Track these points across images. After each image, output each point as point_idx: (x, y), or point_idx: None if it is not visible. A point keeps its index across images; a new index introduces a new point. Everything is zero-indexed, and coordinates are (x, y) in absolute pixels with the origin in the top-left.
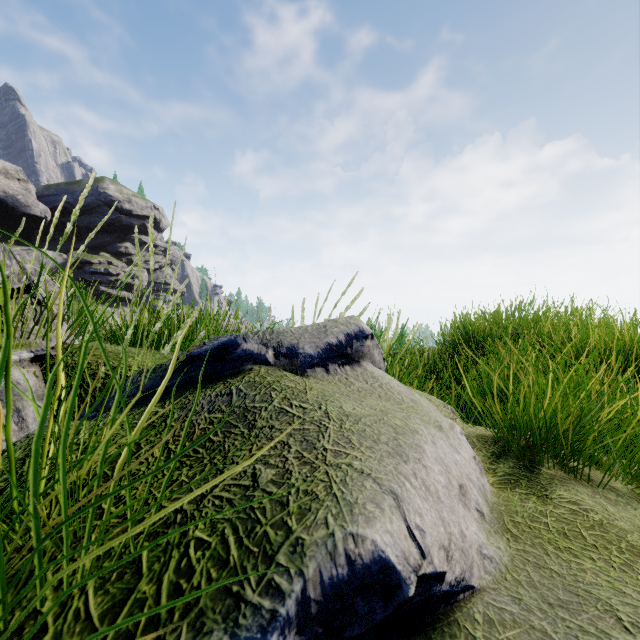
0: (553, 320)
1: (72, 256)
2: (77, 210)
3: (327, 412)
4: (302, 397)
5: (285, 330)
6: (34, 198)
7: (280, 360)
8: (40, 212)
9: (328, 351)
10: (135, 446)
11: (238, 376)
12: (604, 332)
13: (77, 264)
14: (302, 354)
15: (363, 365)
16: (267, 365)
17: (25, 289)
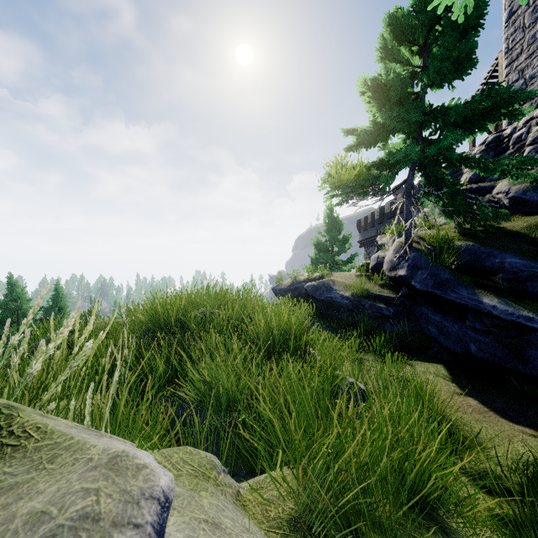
0: (238, 302)
1: None
2: None
3: None
4: None
5: None
6: None
7: None
8: None
9: None
10: None
11: None
12: (276, 314)
13: None
14: None
15: None
16: None
17: None
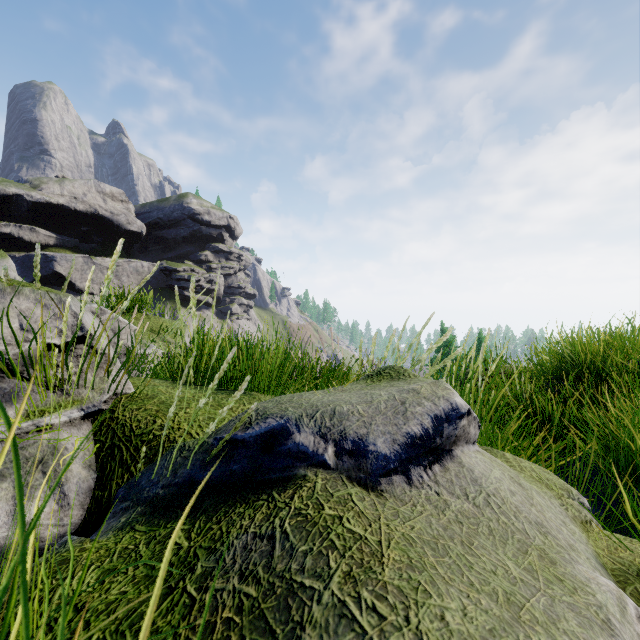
0: None
1: (162, 265)
2: (114, 265)
3: (420, 636)
4: (376, 578)
5: (350, 410)
6: (133, 216)
7: (343, 461)
8: (138, 228)
9: (409, 447)
10: (134, 639)
11: (287, 488)
12: None
13: (166, 272)
14: (373, 453)
15: (457, 455)
16: (326, 468)
17: (80, 340)
